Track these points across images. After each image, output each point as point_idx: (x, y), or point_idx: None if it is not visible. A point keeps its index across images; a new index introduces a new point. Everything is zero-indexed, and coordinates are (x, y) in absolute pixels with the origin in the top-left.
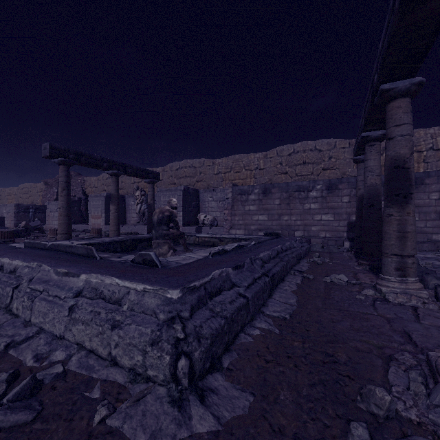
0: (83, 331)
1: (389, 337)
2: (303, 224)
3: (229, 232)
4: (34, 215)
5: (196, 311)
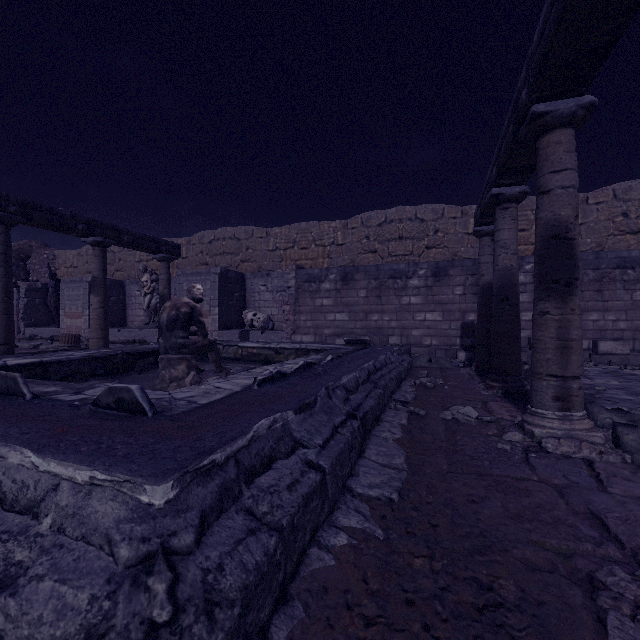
0: None
1: (573, 528)
2: (400, 326)
3: (291, 338)
4: None
5: (214, 523)
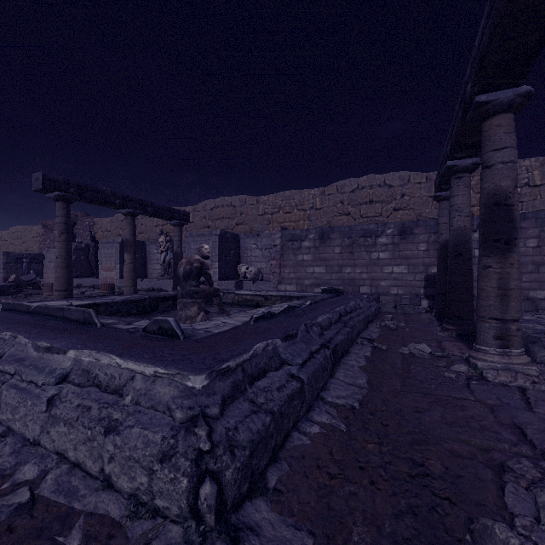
0: (65, 434)
1: (496, 433)
2: (370, 278)
3: (277, 287)
4: (29, 266)
5: (230, 405)
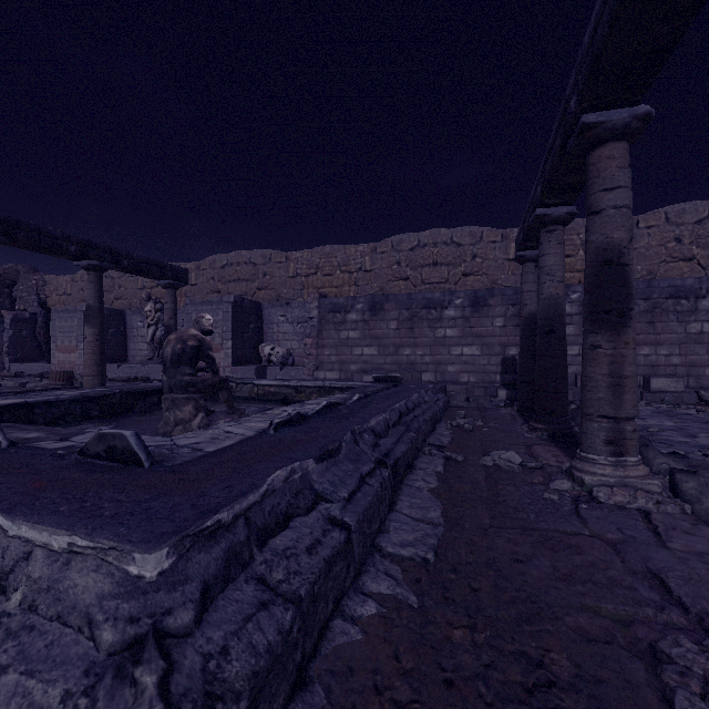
0: None
1: (631, 591)
2: (434, 361)
3: (313, 375)
4: None
5: (219, 596)
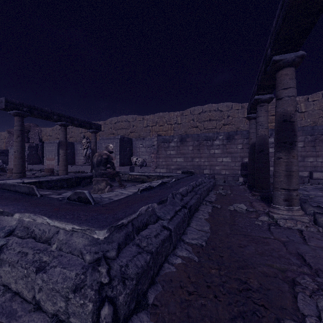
0: (9, 272)
1: (288, 260)
2: (209, 164)
3: (155, 170)
4: None
5: (123, 248)
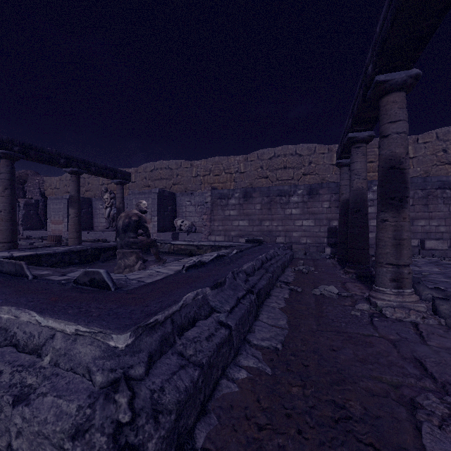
0: None
1: (402, 368)
2: (284, 230)
3: (208, 238)
4: None
5: (157, 361)
